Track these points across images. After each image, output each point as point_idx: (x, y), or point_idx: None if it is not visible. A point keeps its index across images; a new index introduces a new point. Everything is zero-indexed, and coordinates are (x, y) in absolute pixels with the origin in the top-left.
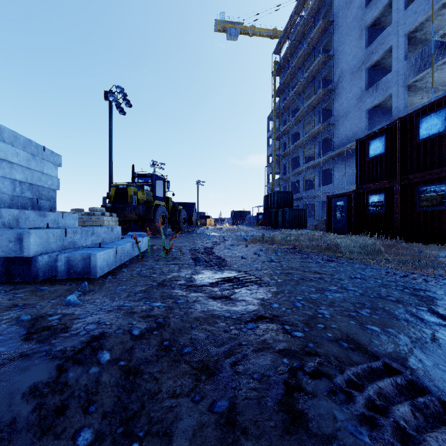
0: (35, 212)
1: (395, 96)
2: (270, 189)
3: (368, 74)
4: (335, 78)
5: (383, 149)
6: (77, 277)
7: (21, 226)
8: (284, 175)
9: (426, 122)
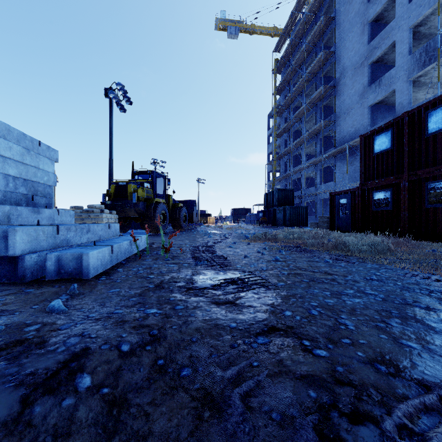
0: (28, 209)
1: (399, 92)
2: (270, 187)
3: (370, 70)
4: (337, 74)
5: (389, 144)
6: (68, 278)
7: (12, 223)
8: (285, 173)
9: (435, 116)
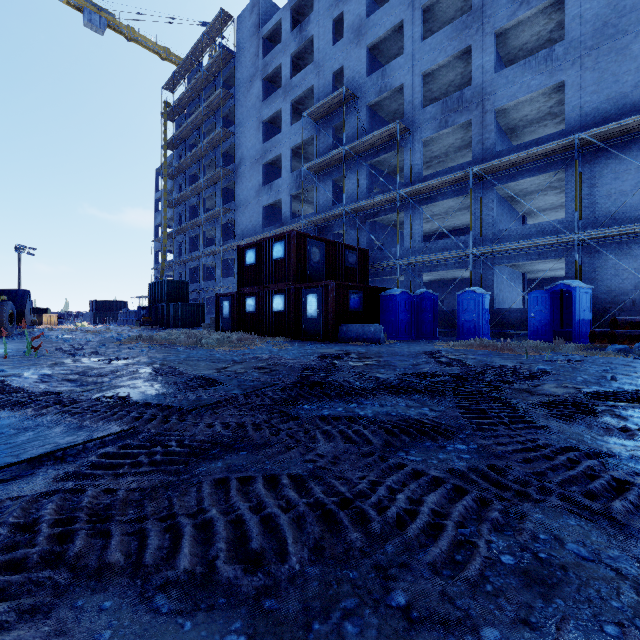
0: None
1: (284, 202)
2: (159, 273)
3: (265, 169)
4: (237, 159)
5: (255, 260)
6: None
7: None
8: (180, 257)
9: (276, 248)
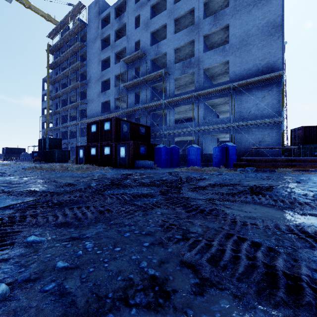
0: None
1: (112, 101)
2: (44, 133)
3: (102, 84)
4: (87, 78)
5: (96, 130)
6: None
7: None
8: (56, 125)
9: (106, 124)
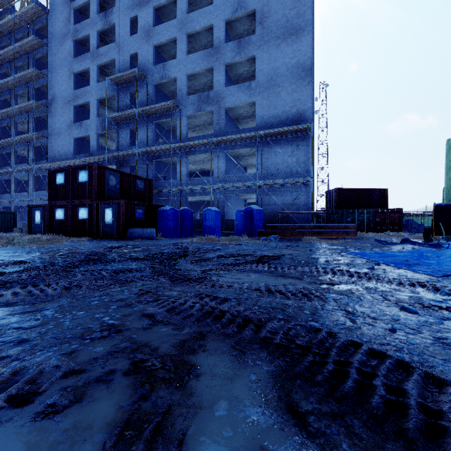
0: None
1: (92, 138)
2: None
3: (76, 110)
4: (49, 97)
5: (64, 181)
6: None
7: None
8: None
9: (81, 174)
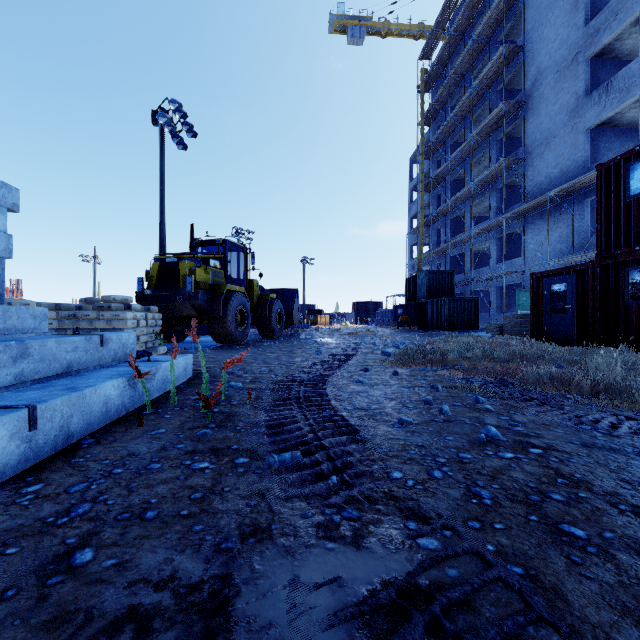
0: None
1: None
2: (413, 268)
3: (589, 69)
4: (527, 83)
5: None
6: None
7: None
8: (437, 246)
9: None
